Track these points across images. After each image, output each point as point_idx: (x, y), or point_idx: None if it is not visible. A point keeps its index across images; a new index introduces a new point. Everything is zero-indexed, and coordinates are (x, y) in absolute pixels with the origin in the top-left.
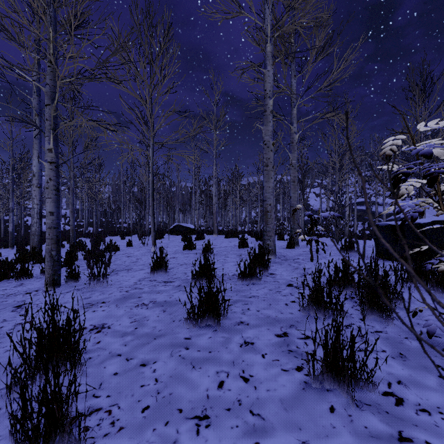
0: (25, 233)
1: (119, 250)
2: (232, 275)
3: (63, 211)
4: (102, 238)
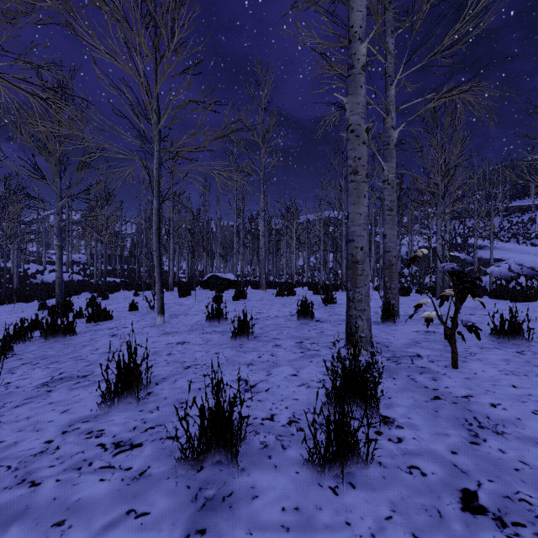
0: (22, 285)
1: (113, 319)
2: (288, 423)
3: (76, 257)
4: (106, 294)
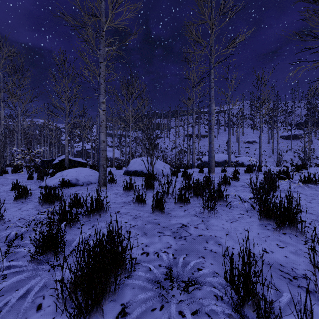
0: None
1: None
2: None
3: None
4: None
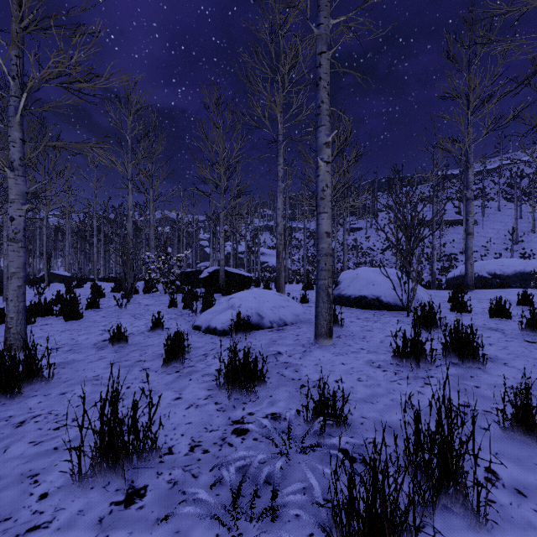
0: None
1: None
2: (109, 292)
3: None
4: None
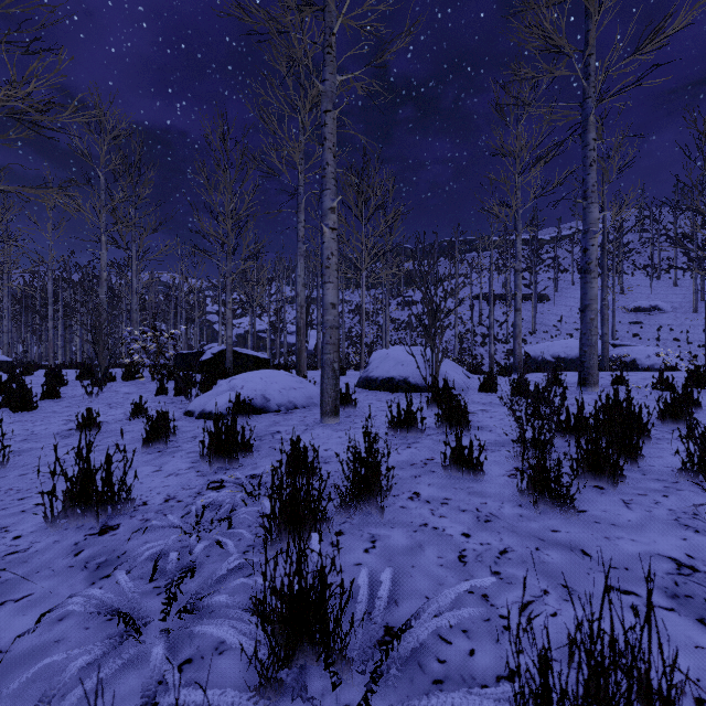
0: None
1: None
2: (73, 380)
3: None
4: None
